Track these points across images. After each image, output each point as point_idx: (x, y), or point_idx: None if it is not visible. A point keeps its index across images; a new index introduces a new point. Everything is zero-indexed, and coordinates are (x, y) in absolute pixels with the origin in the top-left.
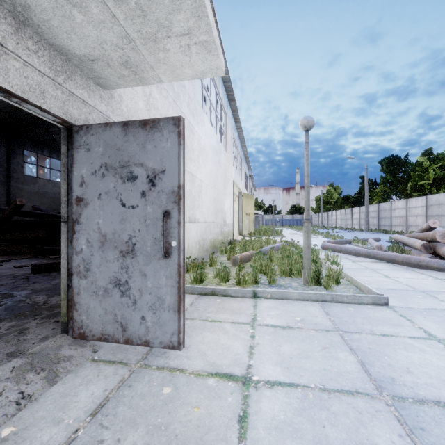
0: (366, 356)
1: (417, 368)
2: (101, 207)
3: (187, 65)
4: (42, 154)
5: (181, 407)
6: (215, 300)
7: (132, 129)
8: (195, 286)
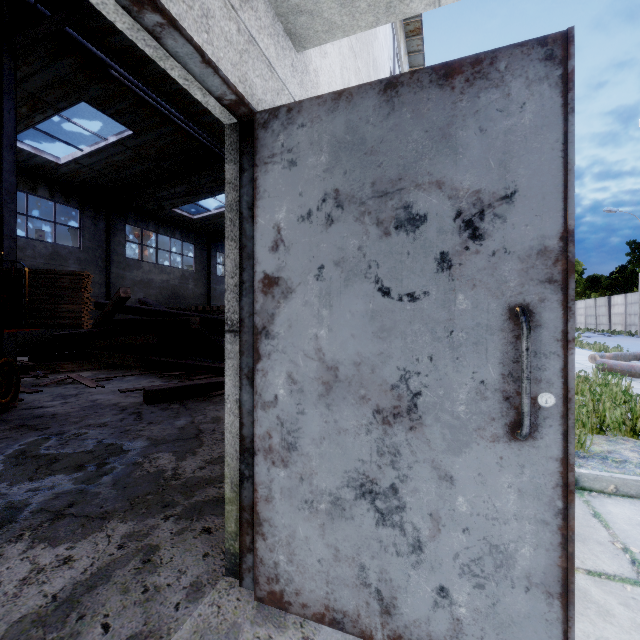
0: None
1: None
2: (323, 298)
3: None
4: (147, 229)
5: None
6: None
7: (409, 95)
8: None
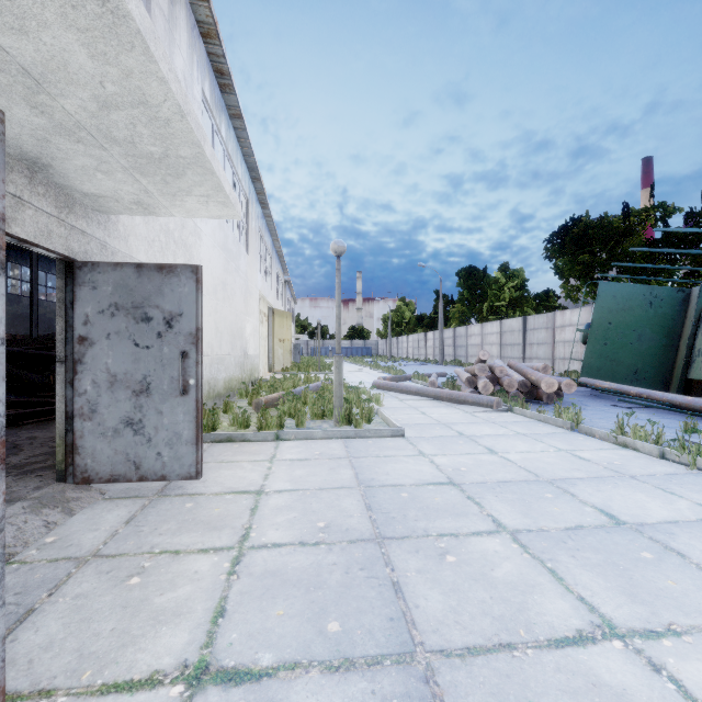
0: (362, 470)
1: (395, 472)
2: (110, 347)
3: (204, 210)
4: None
5: (204, 510)
6: (232, 446)
7: (147, 272)
8: (207, 433)
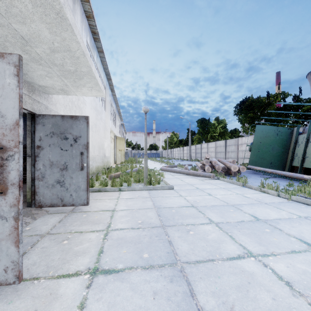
0: (156, 202)
1: (169, 202)
2: (50, 150)
3: (90, 93)
4: None
5: (91, 217)
6: (101, 193)
7: (66, 118)
8: (90, 188)
